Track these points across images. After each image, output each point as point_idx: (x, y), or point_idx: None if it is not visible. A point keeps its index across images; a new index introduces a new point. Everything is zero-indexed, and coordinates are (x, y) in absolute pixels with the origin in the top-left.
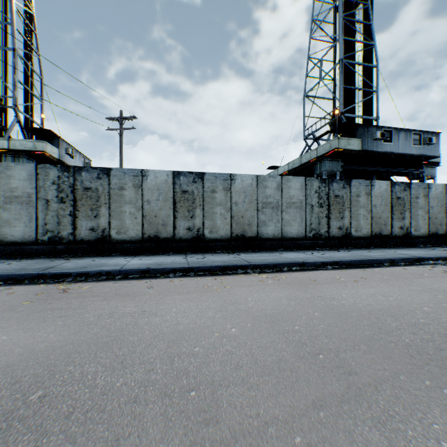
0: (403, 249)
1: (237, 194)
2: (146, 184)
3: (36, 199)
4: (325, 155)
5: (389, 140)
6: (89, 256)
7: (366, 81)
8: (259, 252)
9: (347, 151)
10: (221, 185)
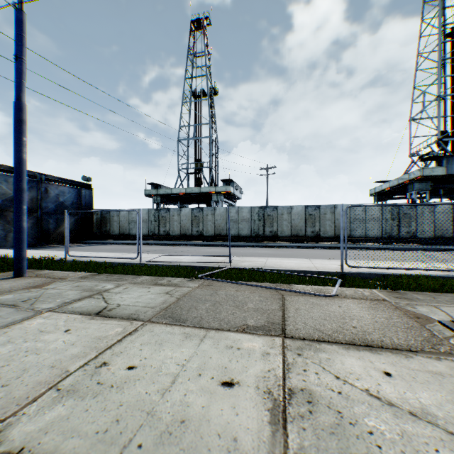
0: None
1: (338, 215)
2: (292, 212)
3: (250, 220)
4: (413, 179)
5: None
6: (271, 242)
7: None
8: (350, 244)
9: (430, 177)
10: (329, 210)
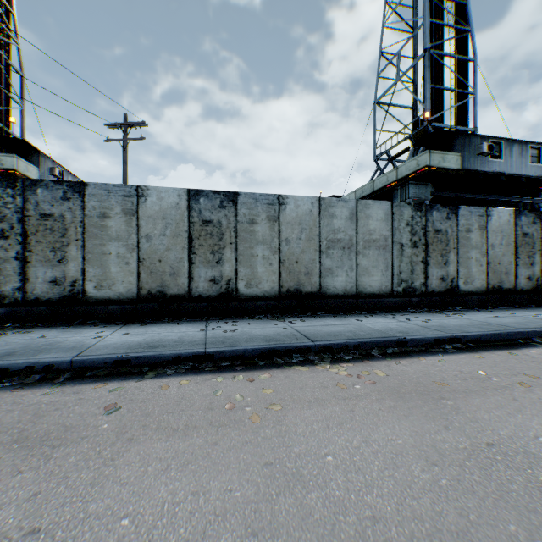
0: (538, 311)
1: (288, 226)
2: (144, 210)
3: None
4: (410, 176)
5: (498, 155)
6: (45, 327)
7: (460, 79)
8: (323, 317)
9: (441, 171)
10: (264, 212)
